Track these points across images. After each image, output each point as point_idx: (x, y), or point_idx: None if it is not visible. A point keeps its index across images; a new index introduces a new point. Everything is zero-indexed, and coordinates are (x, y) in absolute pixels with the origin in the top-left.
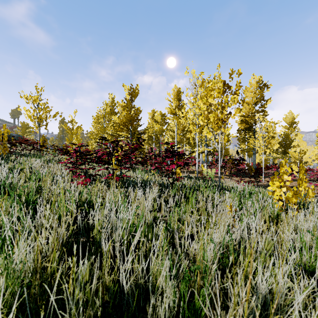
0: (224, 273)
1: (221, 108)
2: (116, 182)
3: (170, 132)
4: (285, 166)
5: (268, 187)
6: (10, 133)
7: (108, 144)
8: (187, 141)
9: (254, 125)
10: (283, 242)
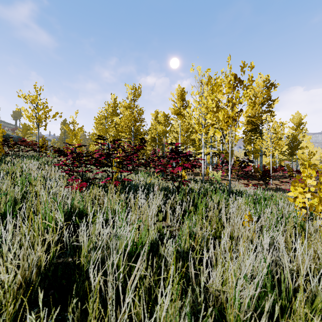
0: (259, 319)
1: (232, 104)
2: (115, 187)
3: (174, 134)
4: (309, 169)
5: (288, 193)
6: (10, 135)
7: (107, 144)
8: (191, 142)
9: (261, 126)
10: (319, 263)
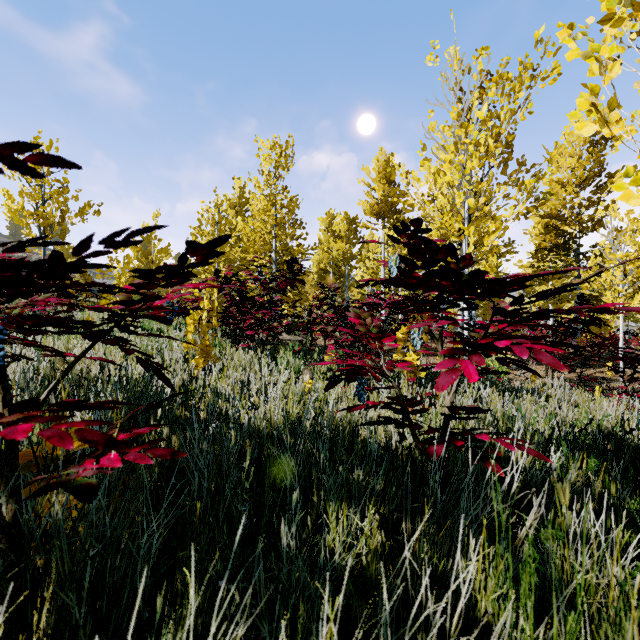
0: None
1: None
2: None
3: (367, 262)
4: None
5: None
6: None
7: None
8: None
9: (579, 237)
10: None
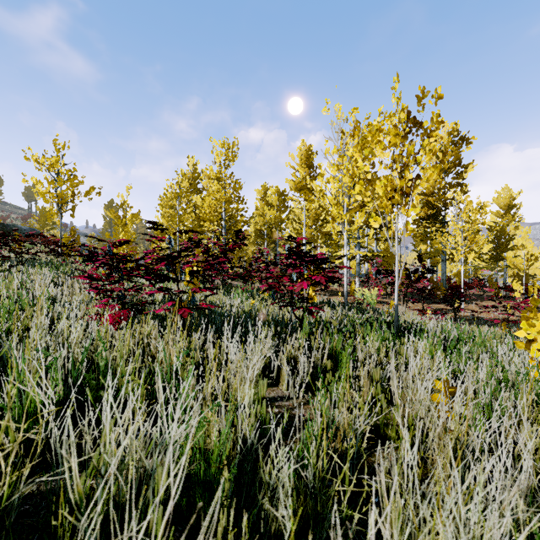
0: None
1: (401, 166)
2: (183, 319)
3: (294, 224)
4: None
5: (516, 333)
6: (18, 226)
7: (167, 238)
8: (323, 239)
9: (444, 210)
10: None
